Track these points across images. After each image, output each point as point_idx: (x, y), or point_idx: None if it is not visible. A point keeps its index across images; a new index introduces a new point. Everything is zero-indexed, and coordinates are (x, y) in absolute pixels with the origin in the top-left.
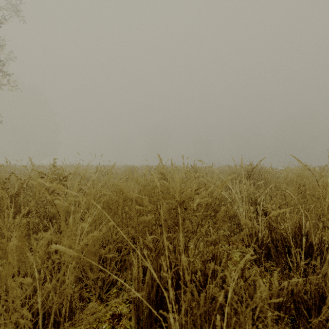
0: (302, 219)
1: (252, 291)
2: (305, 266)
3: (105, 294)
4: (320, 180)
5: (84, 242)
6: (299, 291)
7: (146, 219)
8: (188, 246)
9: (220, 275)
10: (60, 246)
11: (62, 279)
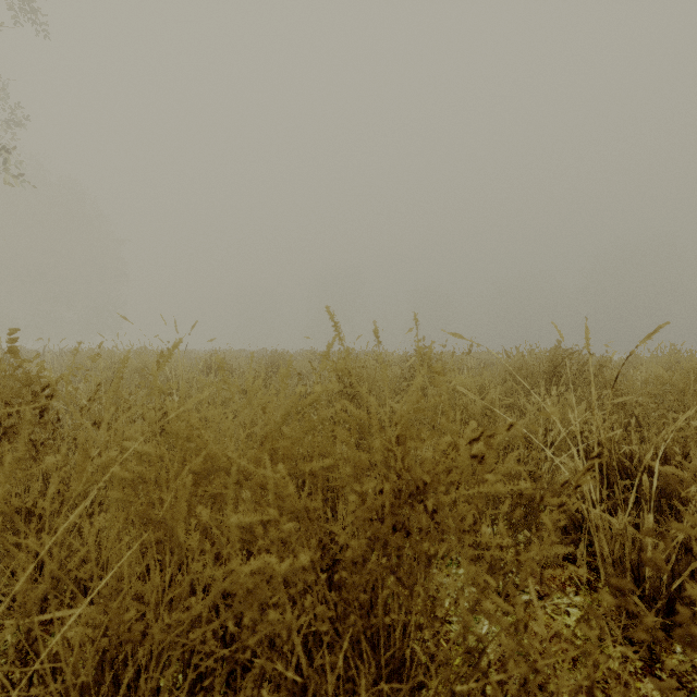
0: None
1: None
2: None
3: None
4: None
5: None
6: None
7: (278, 568)
8: (454, 693)
9: None
10: None
11: None
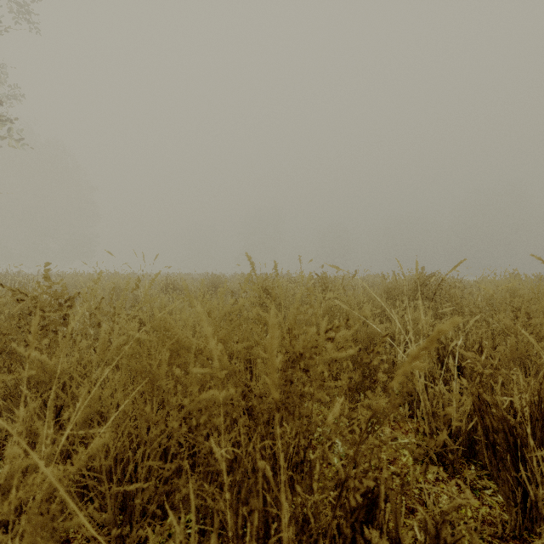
0: None
1: None
2: None
3: None
4: None
5: (12, 503)
6: None
7: (218, 396)
8: (310, 460)
9: None
10: None
11: None
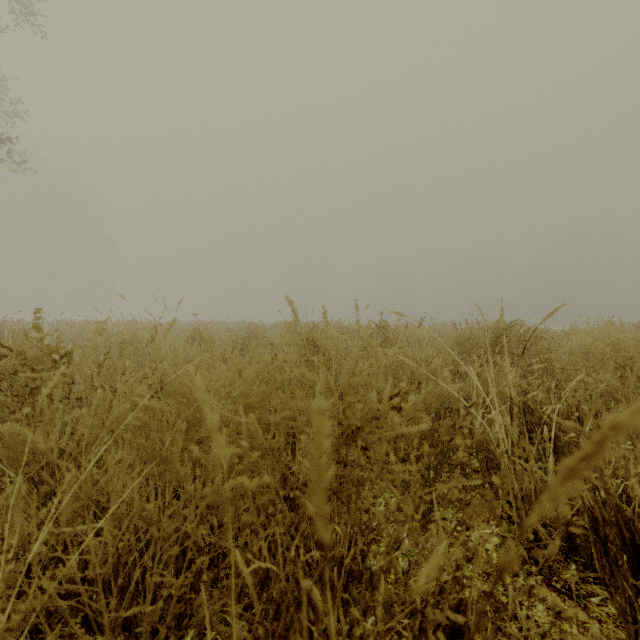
0: None
1: None
2: None
3: None
4: None
5: None
6: None
7: (249, 486)
8: (372, 571)
9: None
10: None
11: None
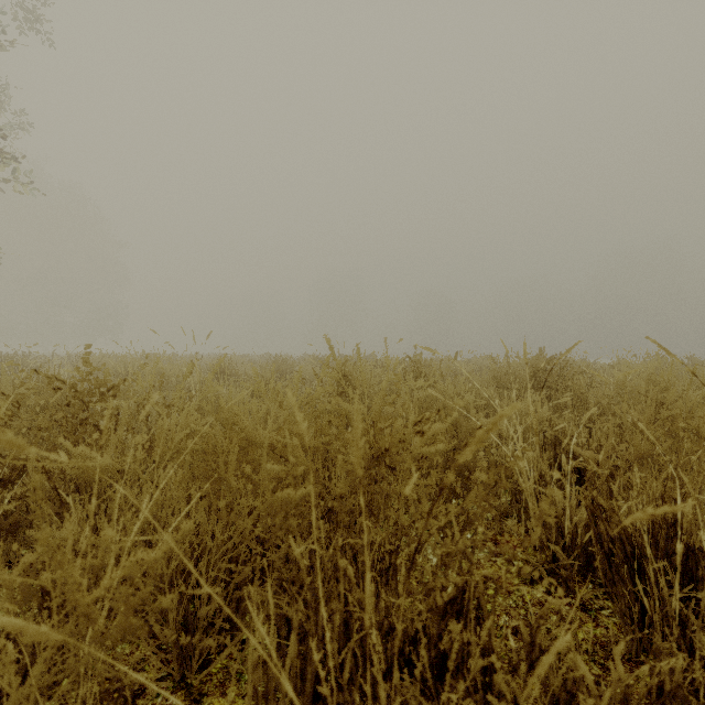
0: (669, 490)
1: (554, 668)
2: (678, 604)
3: (198, 674)
4: (698, 391)
5: (108, 582)
6: (677, 685)
7: (294, 496)
8: (397, 564)
9: (479, 665)
10: (7, 618)
11: (79, 653)
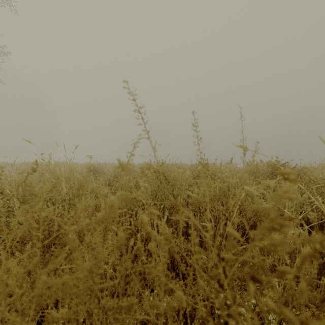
0: None
1: None
2: None
3: None
4: None
5: None
6: None
7: None
8: None
9: None
10: None
11: None
